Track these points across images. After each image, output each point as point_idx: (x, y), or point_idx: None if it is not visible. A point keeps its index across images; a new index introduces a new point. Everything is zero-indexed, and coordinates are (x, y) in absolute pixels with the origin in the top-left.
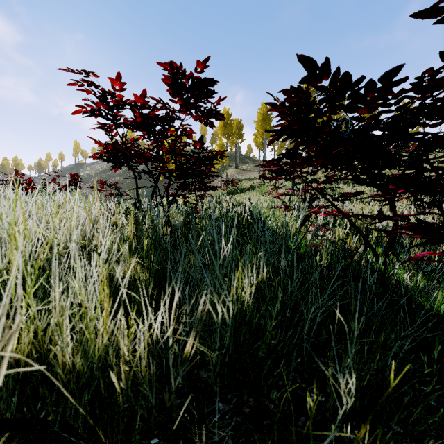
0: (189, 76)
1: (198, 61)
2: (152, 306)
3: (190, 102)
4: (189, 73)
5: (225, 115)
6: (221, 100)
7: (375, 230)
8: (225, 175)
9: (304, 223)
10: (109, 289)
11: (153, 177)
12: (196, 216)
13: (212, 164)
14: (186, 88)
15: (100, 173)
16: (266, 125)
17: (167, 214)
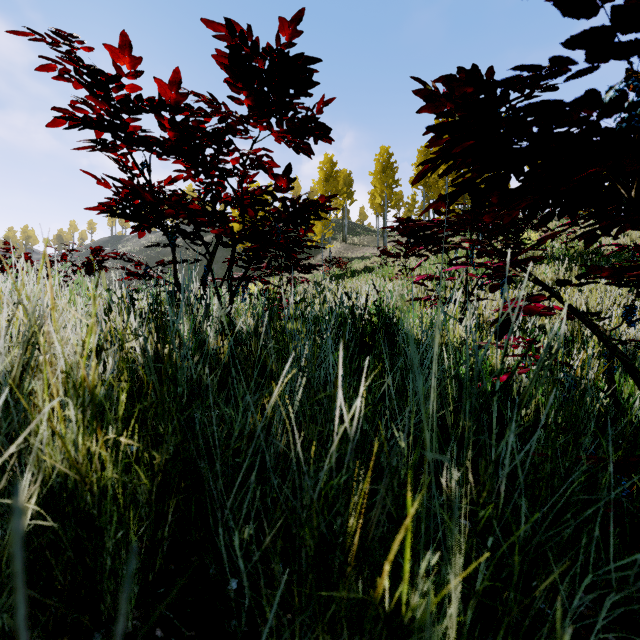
0: (265, 49)
1: (281, 20)
2: (165, 539)
3: (267, 100)
4: (266, 48)
5: (327, 164)
6: (325, 105)
7: (618, 343)
8: (327, 253)
9: (503, 332)
10: (41, 514)
11: (199, 244)
12: (281, 314)
13: (309, 220)
14: (259, 72)
15: (146, 249)
16: (387, 179)
17: (226, 312)
